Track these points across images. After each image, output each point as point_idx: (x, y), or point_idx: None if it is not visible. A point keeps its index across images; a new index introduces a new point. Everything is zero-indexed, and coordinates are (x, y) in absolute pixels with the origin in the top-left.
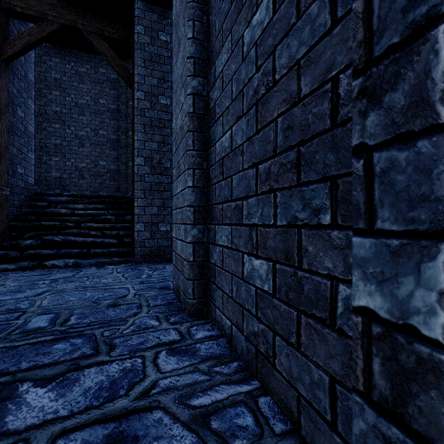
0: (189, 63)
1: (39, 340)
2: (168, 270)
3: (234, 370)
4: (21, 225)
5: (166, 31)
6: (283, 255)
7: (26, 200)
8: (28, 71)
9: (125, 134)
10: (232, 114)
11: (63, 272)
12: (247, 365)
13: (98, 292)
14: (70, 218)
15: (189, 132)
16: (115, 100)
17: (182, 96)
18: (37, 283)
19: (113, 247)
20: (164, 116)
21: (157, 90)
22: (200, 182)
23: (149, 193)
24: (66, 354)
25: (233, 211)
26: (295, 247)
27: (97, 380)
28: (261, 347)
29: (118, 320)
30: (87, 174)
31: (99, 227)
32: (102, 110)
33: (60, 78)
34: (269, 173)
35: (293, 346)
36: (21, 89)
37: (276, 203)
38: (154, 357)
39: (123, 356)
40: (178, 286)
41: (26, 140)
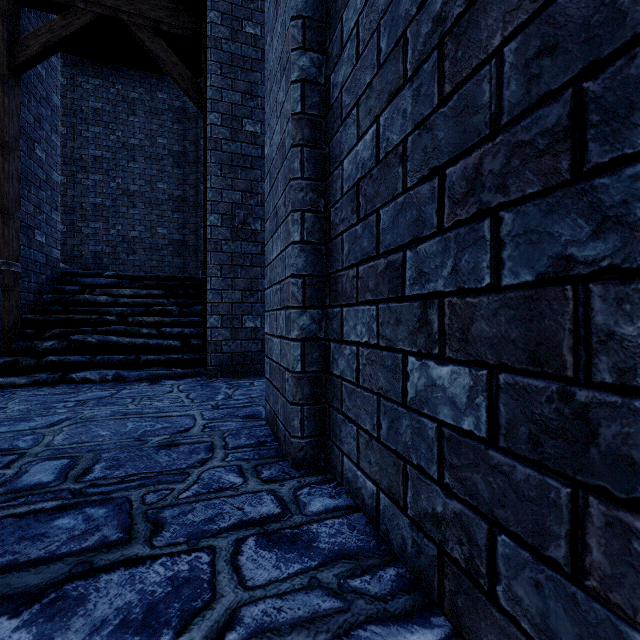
0: (294, 27)
1: (33, 510)
2: (258, 388)
3: (390, 586)
4: (40, 319)
5: (255, 19)
6: (522, 353)
7: (49, 282)
8: (51, 92)
9: (194, 188)
10: (378, 92)
11: (97, 389)
12: (415, 576)
13: (146, 422)
14: (112, 310)
15: (295, 148)
16: (180, 139)
17: (281, 91)
18: (54, 406)
19: (174, 352)
20: (251, 150)
21: (240, 111)
22: (313, 234)
23: (228, 270)
24: (72, 539)
25: (381, 275)
26: (566, 330)
27: (120, 602)
28: (455, 550)
29: (174, 473)
30: (140, 247)
31: (154, 322)
32: (161, 154)
33: (102, 107)
34: (477, 177)
35: (559, 569)
36: (41, 117)
37: (499, 238)
38: (233, 551)
39: (175, 548)
40: (275, 415)
41: (49, 194)
